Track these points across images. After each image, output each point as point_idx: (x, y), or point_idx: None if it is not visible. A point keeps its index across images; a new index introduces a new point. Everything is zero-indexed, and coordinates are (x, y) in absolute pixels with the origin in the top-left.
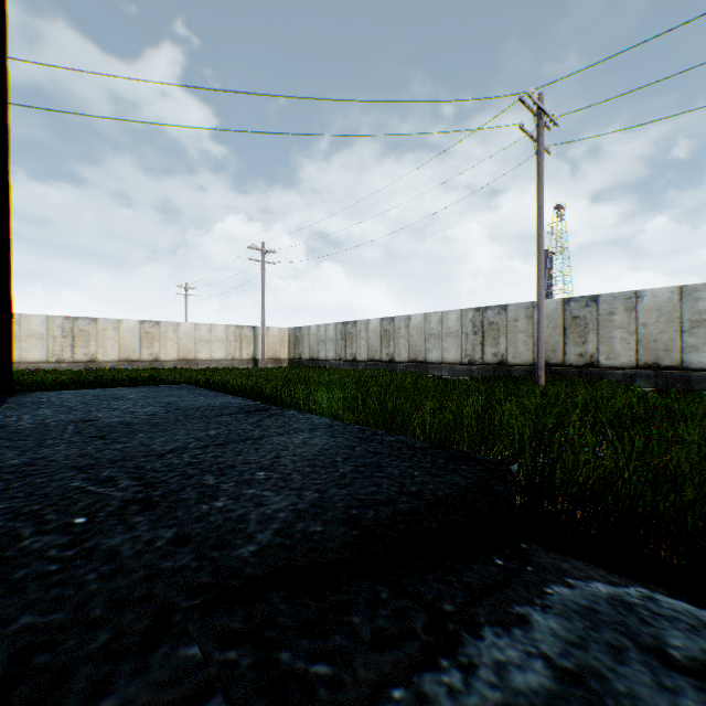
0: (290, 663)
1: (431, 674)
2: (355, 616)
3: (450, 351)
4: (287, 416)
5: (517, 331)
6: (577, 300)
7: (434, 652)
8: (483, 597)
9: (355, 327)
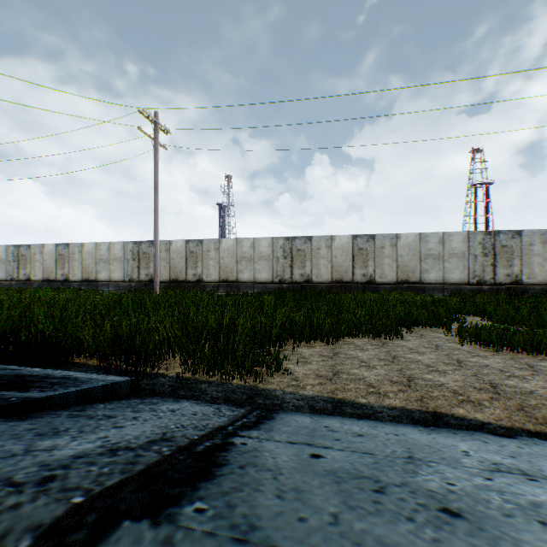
0: None
1: None
2: None
3: (116, 272)
4: None
5: (161, 259)
6: (193, 241)
7: None
8: None
9: (31, 250)
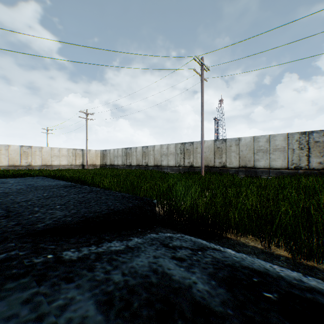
0: (43, 246)
1: (86, 247)
2: (72, 239)
3: (171, 161)
4: (82, 188)
5: (197, 153)
6: (219, 140)
7: (92, 244)
8: (122, 236)
9: (131, 150)
